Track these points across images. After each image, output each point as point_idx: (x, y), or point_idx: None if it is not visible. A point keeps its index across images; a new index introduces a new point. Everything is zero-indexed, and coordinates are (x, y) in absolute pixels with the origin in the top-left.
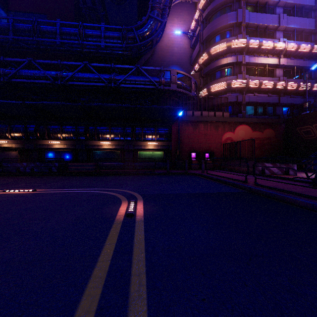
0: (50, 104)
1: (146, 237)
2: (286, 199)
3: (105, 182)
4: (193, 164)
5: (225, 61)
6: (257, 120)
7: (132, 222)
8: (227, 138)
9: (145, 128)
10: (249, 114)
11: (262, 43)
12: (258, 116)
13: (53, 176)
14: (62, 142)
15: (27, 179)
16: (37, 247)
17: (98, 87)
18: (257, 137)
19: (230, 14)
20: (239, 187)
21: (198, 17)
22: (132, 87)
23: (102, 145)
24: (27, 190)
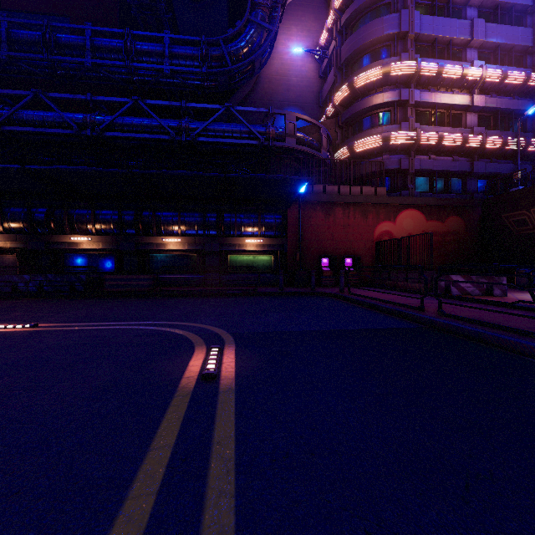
0: (72, 170)
1: (240, 428)
2: (503, 342)
3: (169, 310)
4: (325, 277)
5: (380, 99)
6: (434, 201)
7: (213, 392)
8: (382, 233)
9: (242, 214)
10: (420, 190)
11: (443, 68)
12: (436, 194)
13: (77, 298)
14: (95, 239)
15: (29, 303)
16: (2, 457)
17: (158, 143)
18: (434, 230)
19: (388, 17)
20: (411, 319)
21: (333, 23)
22: (218, 143)
23: (166, 244)
24: (21, 326)
